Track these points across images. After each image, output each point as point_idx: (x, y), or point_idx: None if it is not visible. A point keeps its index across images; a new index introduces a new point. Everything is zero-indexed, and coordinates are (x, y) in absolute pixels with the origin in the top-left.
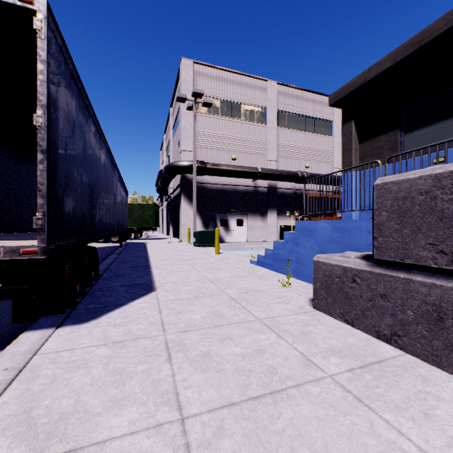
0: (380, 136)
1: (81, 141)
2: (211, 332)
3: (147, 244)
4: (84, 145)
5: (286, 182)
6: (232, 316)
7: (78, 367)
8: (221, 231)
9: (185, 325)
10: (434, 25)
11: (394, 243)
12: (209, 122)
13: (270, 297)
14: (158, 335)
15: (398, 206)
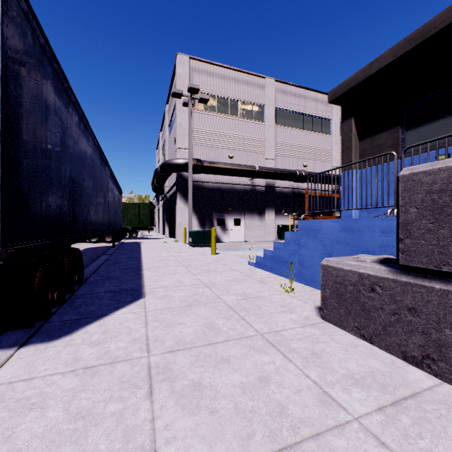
0: (381, 134)
1: (58, 130)
2: (204, 352)
3: (142, 244)
4: (63, 134)
5: (284, 181)
6: (229, 330)
7: (32, 406)
8: (218, 231)
9: (173, 343)
10: (437, 18)
11: (427, 246)
12: (205, 119)
13: (271, 305)
14: (140, 357)
15: (432, 201)
